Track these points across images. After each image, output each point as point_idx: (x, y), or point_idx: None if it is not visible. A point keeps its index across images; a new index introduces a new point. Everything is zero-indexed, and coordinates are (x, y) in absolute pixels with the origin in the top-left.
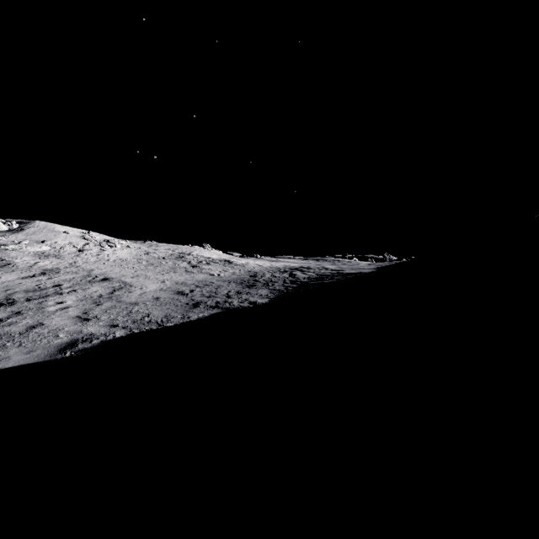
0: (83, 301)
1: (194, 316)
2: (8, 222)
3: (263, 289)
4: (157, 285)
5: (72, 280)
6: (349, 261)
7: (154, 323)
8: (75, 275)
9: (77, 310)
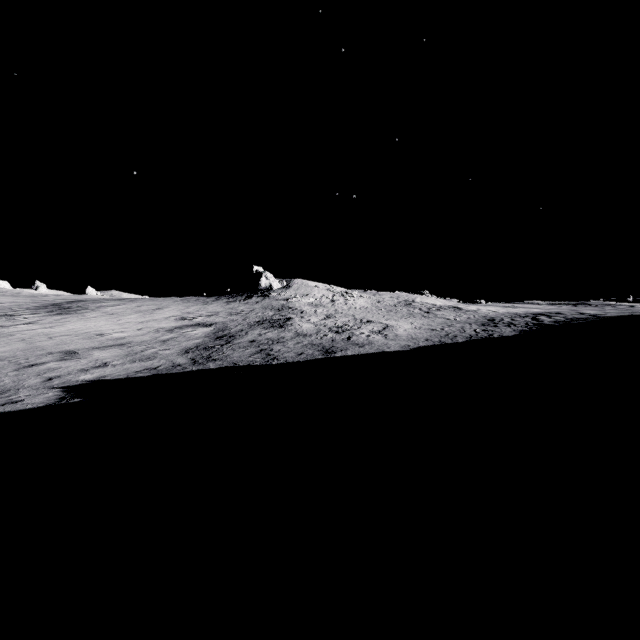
0: (374, 333)
1: (460, 340)
2: (281, 281)
3: (505, 328)
4: (409, 326)
5: (350, 322)
6: (630, 305)
7: (437, 342)
8: (348, 319)
9: (378, 336)
